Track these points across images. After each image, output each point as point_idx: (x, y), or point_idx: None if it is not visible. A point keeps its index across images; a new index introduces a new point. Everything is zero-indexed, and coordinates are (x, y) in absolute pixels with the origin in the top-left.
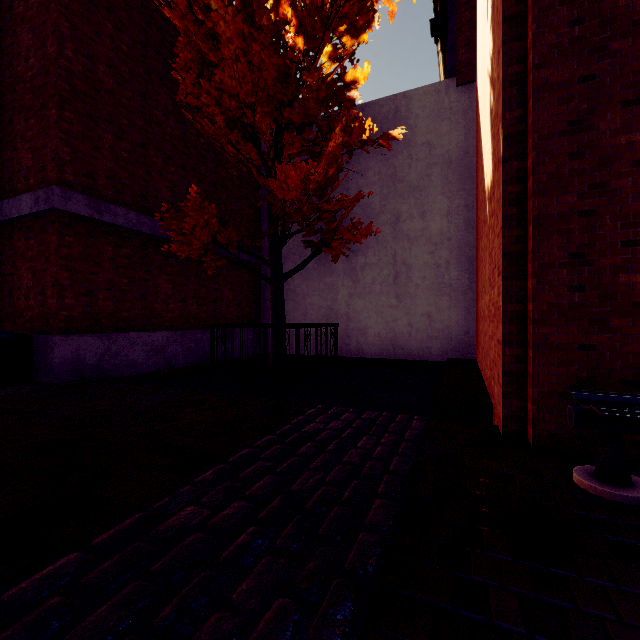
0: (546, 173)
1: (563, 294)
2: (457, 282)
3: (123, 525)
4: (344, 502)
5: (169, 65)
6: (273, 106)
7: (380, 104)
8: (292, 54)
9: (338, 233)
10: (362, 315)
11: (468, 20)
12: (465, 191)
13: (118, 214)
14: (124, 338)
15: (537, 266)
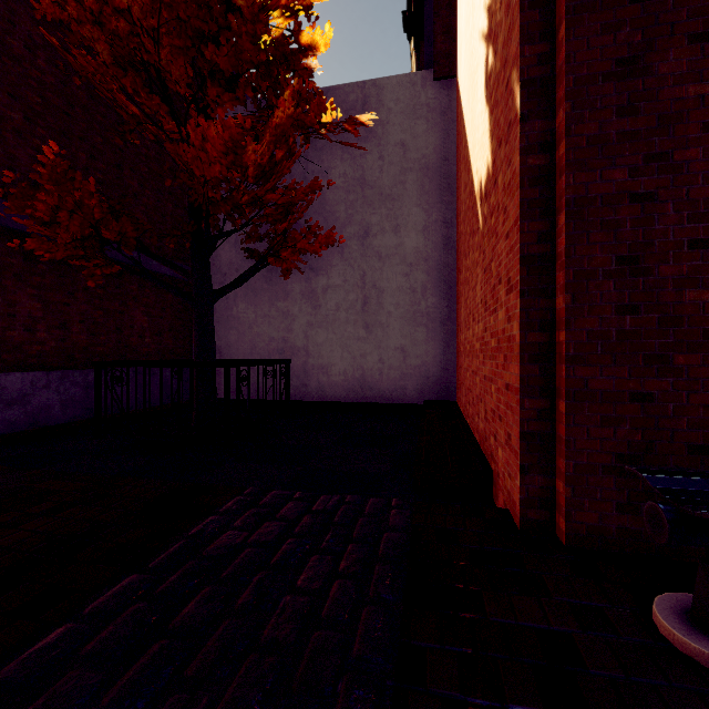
0: (586, 135)
1: (609, 318)
2: (435, 310)
3: None
4: None
5: None
6: (189, 41)
7: (346, 91)
8: None
9: (289, 239)
10: (324, 349)
11: (447, 4)
12: (444, 204)
13: None
14: None
15: (573, 275)
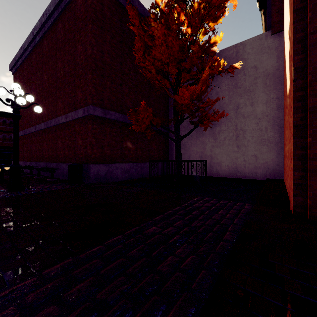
0: None
1: None
2: (272, 138)
3: (133, 230)
4: (213, 231)
5: (130, 48)
6: (177, 62)
7: (228, 50)
8: (185, 38)
9: (207, 117)
10: (218, 156)
11: None
12: (277, 90)
13: (112, 114)
14: (114, 166)
15: (312, 131)
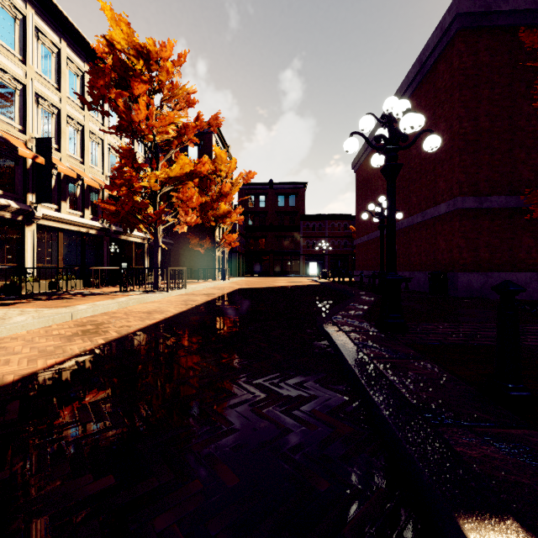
0: None
1: None
2: None
3: None
4: None
5: (531, 82)
6: None
7: None
8: None
9: None
10: None
11: None
12: None
13: (492, 201)
14: (496, 276)
15: None
